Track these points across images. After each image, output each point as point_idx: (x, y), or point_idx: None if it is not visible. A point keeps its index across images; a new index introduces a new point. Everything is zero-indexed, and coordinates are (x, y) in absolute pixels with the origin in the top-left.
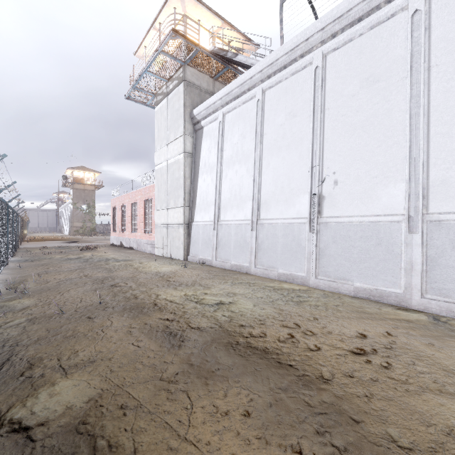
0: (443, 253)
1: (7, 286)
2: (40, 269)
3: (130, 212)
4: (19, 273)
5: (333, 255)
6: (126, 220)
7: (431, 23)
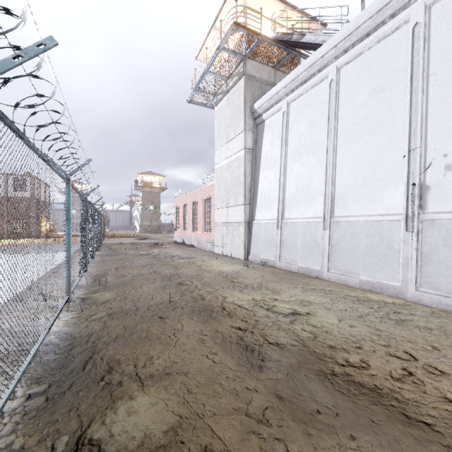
0: None
1: (92, 278)
2: (118, 264)
3: (191, 211)
4: (102, 266)
5: (444, 262)
6: (187, 219)
7: None
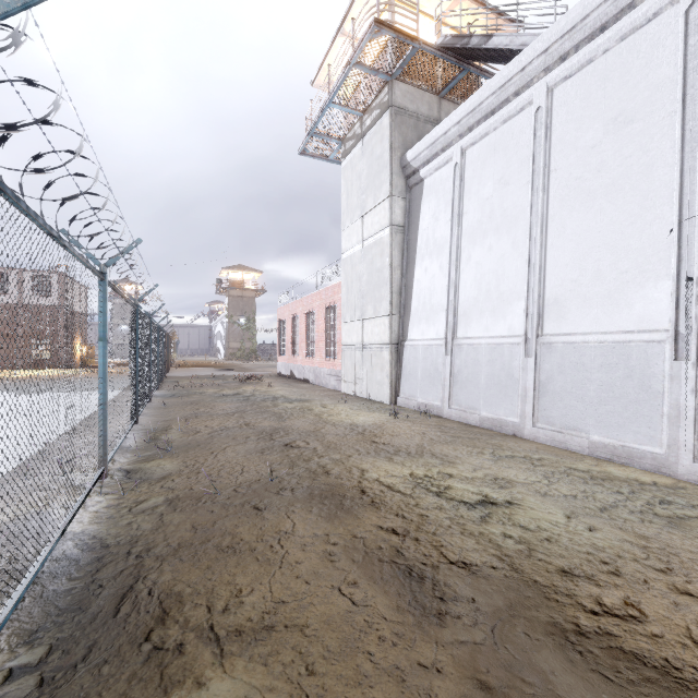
0: None
1: (147, 435)
2: (189, 410)
3: (304, 326)
4: (163, 415)
5: None
6: (298, 339)
7: None
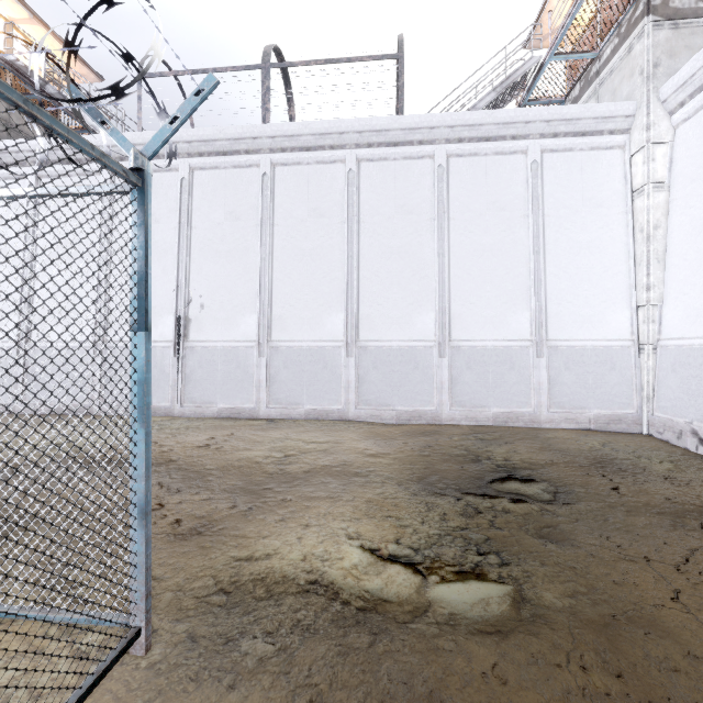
0: (279, 371)
1: None
2: None
3: None
4: None
5: (199, 380)
6: None
7: (275, 189)
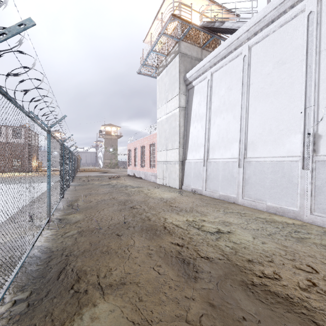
0: None
1: (68, 203)
2: (87, 192)
3: (140, 153)
4: (75, 194)
5: None
6: (137, 158)
7: None
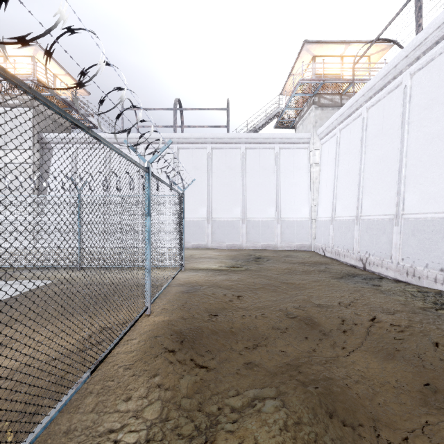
0: None
1: None
2: None
3: None
4: None
5: None
6: None
7: (179, 158)
